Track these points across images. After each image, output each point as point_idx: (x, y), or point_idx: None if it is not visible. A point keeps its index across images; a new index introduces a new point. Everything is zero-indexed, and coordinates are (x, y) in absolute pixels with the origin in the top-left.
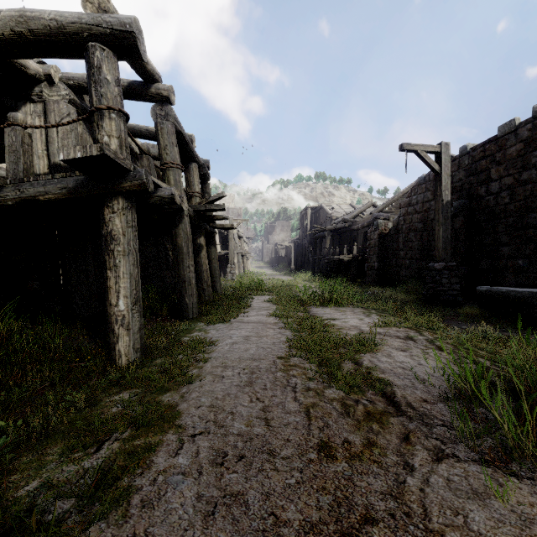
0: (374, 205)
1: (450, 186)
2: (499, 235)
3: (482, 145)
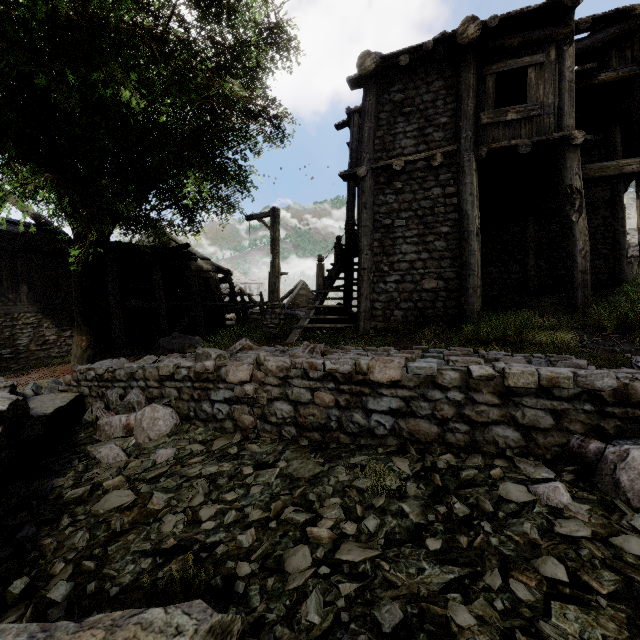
0: None
1: None
2: None
3: None
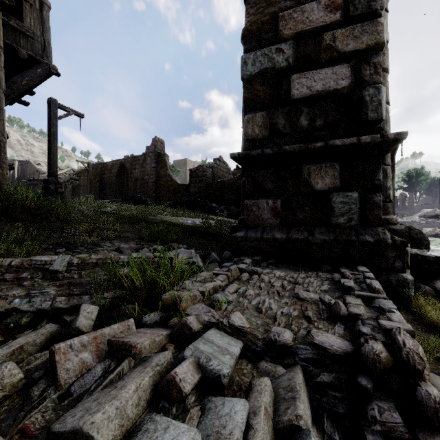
0: (73, 170)
1: (97, 173)
2: (107, 189)
3: (104, 163)
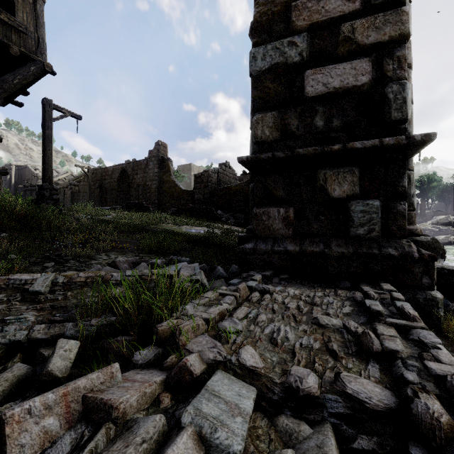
0: (73, 175)
1: (97, 178)
2: (108, 196)
3: (104, 168)
